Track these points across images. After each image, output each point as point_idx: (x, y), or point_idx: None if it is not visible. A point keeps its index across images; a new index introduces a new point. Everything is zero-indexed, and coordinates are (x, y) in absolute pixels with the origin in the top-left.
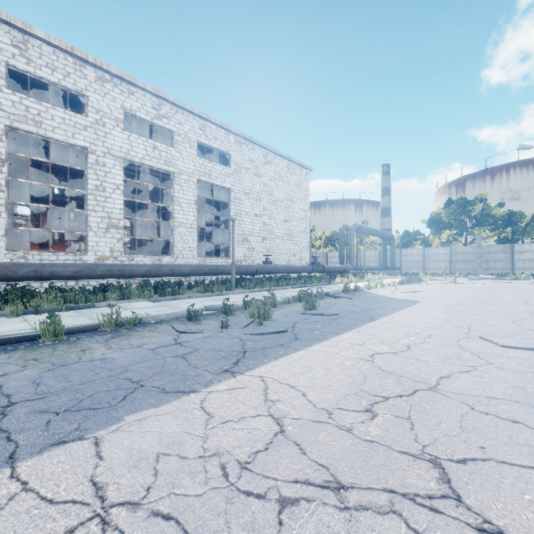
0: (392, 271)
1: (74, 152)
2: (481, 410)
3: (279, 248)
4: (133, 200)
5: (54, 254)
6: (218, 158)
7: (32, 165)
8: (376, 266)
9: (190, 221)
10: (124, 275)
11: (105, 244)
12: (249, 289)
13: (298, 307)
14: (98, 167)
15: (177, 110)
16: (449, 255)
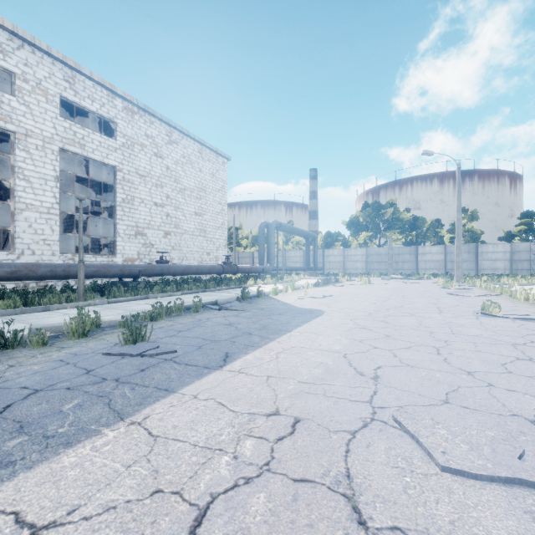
0: (315, 272)
1: None
2: None
3: (188, 245)
4: None
5: None
6: (105, 128)
7: None
8: (300, 266)
9: (47, 204)
10: None
11: None
12: (115, 297)
13: None
14: None
15: (21, 45)
16: (365, 256)
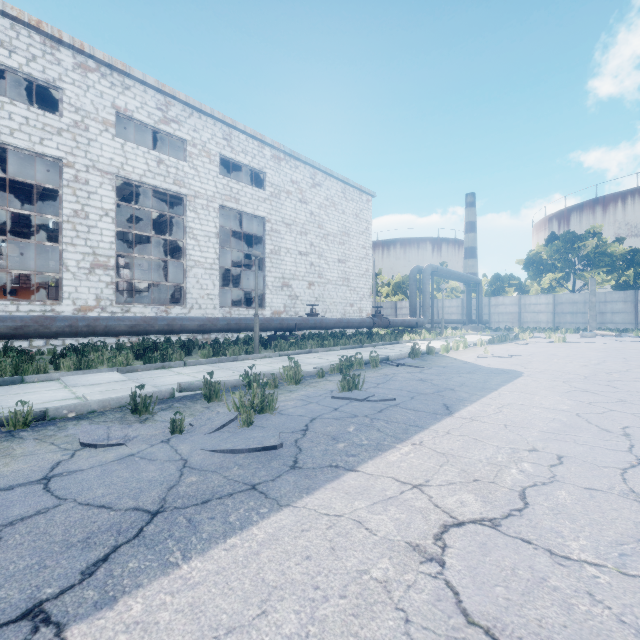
0: (479, 326)
1: (47, 165)
2: None
3: (331, 296)
4: (129, 231)
5: (13, 304)
6: (251, 179)
7: (21, 192)
8: (458, 319)
9: (210, 260)
10: (96, 333)
11: (88, 289)
12: (281, 351)
13: (334, 383)
14: (78, 185)
15: (191, 113)
16: (552, 305)
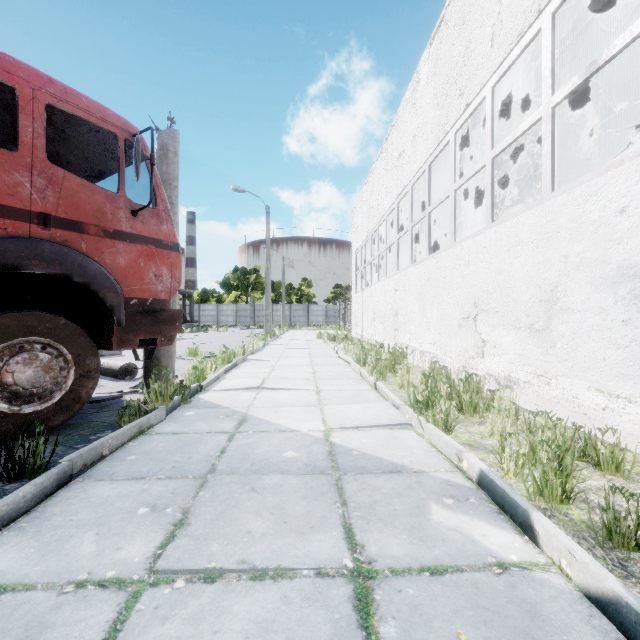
0: (191, 324)
1: None
2: (183, 347)
3: None
4: None
5: None
6: None
7: None
8: None
9: None
10: None
11: None
12: None
13: None
14: None
15: None
16: (235, 311)
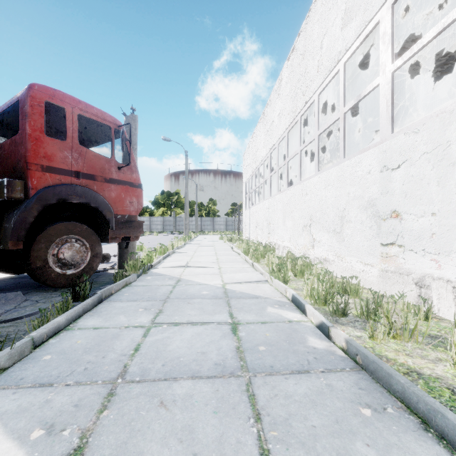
0: None
1: None
2: None
3: None
4: None
5: None
6: None
7: None
8: None
9: None
10: None
11: None
12: None
13: None
14: None
15: None
16: (163, 222)
